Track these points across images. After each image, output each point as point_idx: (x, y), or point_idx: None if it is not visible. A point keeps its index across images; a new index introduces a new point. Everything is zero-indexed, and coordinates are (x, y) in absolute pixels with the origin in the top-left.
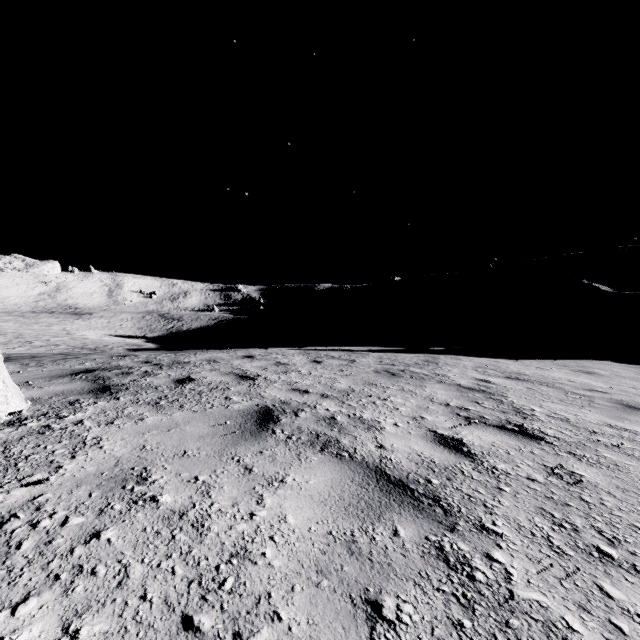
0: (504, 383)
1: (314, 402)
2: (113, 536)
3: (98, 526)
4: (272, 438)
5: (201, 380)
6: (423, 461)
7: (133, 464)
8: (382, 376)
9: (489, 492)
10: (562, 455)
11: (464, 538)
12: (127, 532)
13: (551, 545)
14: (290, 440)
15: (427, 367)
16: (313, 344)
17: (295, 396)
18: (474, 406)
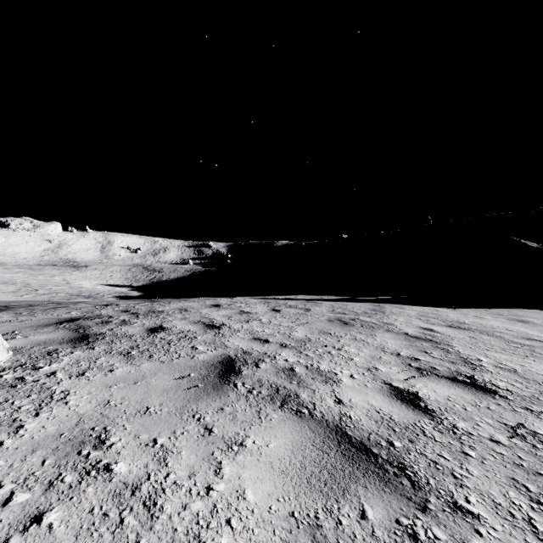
0: (447, 332)
1: (274, 352)
2: (56, 520)
3: (42, 506)
4: (233, 392)
5: (172, 329)
6: (382, 419)
7: (94, 423)
8: (335, 325)
9: (455, 457)
10: (519, 411)
11: (438, 521)
12: (72, 514)
13: (535, 531)
14: (251, 394)
15: (375, 316)
16: (272, 292)
17: (256, 346)
18: (424, 356)
